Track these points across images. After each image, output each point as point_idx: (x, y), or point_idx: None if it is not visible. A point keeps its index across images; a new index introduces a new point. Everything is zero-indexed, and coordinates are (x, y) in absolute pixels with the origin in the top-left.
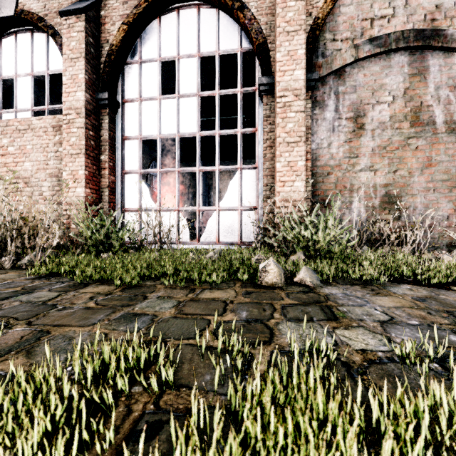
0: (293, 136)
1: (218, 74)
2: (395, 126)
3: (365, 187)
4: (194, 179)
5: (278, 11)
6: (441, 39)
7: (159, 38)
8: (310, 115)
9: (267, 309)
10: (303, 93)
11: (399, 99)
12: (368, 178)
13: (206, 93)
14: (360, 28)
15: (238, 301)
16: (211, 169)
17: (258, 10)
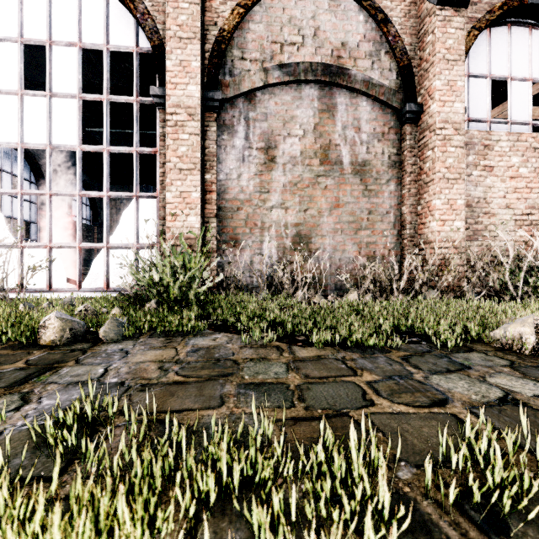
0: (187, 162)
1: (107, 74)
2: (305, 162)
3: (276, 225)
4: None
5: (169, 11)
6: (346, 78)
7: (21, 11)
8: (215, 139)
9: None
10: (198, 113)
11: (309, 134)
12: (279, 216)
13: (91, 97)
14: (270, 50)
15: None
16: (97, 194)
17: (154, 4)
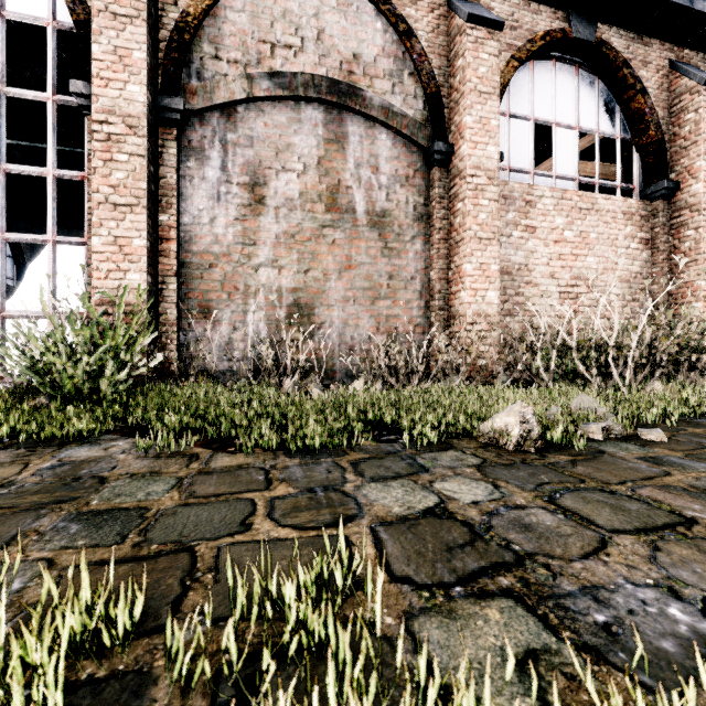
0: (125, 194)
1: (2, 55)
2: (306, 207)
3: (266, 290)
4: None
5: None
6: (359, 101)
7: None
8: (175, 166)
9: None
10: (142, 125)
11: (312, 170)
12: (270, 278)
13: None
14: (256, 51)
15: None
16: None
17: None
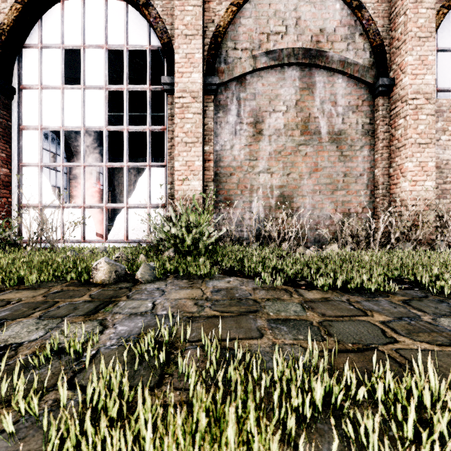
0: (191, 136)
1: (126, 69)
2: (288, 133)
3: (263, 187)
4: (140, 176)
5: (177, 14)
6: (324, 59)
7: (63, 23)
8: (213, 117)
9: (40, 308)
10: (200, 96)
11: (292, 109)
12: (265, 180)
13: (114, 87)
14: (258, 40)
15: (26, 301)
16: (119, 165)
17: (164, 9)
